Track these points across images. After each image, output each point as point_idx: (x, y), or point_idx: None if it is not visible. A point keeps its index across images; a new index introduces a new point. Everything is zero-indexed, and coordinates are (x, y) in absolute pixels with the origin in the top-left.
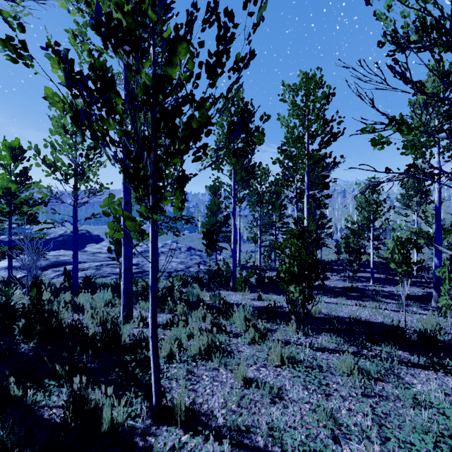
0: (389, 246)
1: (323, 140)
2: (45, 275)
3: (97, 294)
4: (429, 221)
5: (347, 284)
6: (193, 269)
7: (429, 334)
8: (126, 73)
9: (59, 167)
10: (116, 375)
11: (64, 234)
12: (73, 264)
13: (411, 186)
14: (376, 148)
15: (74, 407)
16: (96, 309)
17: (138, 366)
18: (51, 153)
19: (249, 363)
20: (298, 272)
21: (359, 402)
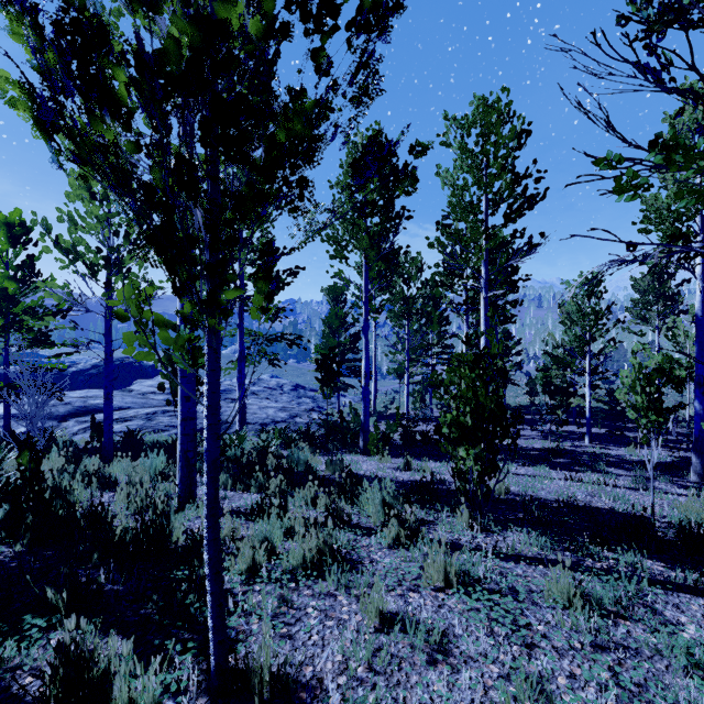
0: (625, 382)
1: (511, 208)
2: (63, 428)
3: (141, 459)
4: (680, 342)
5: (547, 443)
6: (301, 419)
7: (698, 531)
8: (132, 13)
9: (82, 253)
10: (153, 606)
11: (100, 364)
12: (105, 411)
13: (649, 287)
14: (622, 197)
15: (64, 674)
16: (135, 486)
17: (193, 590)
18: (68, 231)
19: (389, 584)
20: (472, 425)
21: (589, 660)
